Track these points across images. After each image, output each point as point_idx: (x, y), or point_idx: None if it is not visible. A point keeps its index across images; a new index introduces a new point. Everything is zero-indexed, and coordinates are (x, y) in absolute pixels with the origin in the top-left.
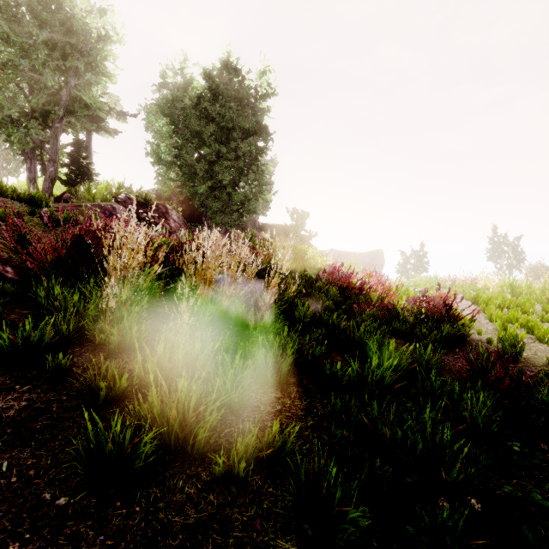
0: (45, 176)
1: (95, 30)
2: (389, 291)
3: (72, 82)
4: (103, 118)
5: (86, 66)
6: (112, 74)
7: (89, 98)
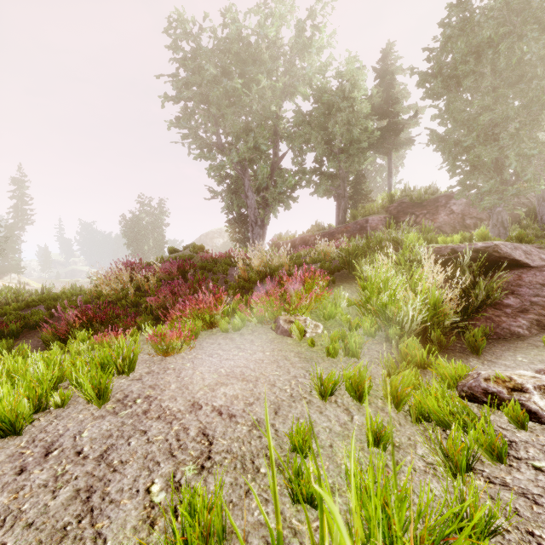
0: (341, 209)
1: (349, 85)
2: (214, 314)
3: (338, 138)
4: (388, 139)
5: (342, 120)
6: (353, 112)
7: (339, 144)
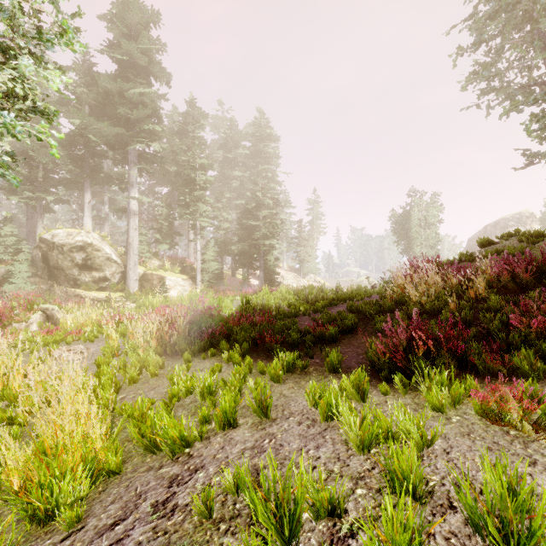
0: None
1: None
2: None
3: None
4: None
5: None
6: None
7: None
